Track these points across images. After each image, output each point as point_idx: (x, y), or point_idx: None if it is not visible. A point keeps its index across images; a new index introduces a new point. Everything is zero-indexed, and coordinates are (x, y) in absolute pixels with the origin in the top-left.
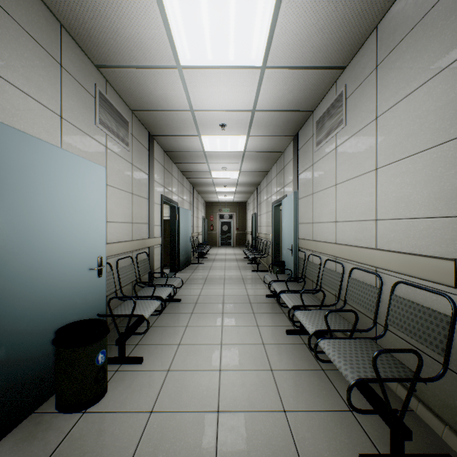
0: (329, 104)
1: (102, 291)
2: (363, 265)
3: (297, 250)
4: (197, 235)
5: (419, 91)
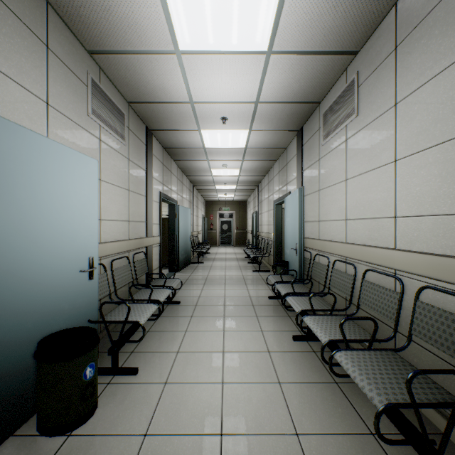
0: (338, 94)
1: (94, 295)
2: (379, 266)
3: (302, 250)
4: (197, 234)
5: (451, 69)
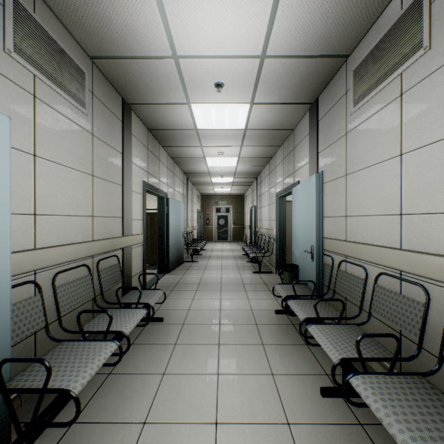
0: (385, 31)
1: None
2: None
3: (320, 254)
4: (191, 229)
5: None
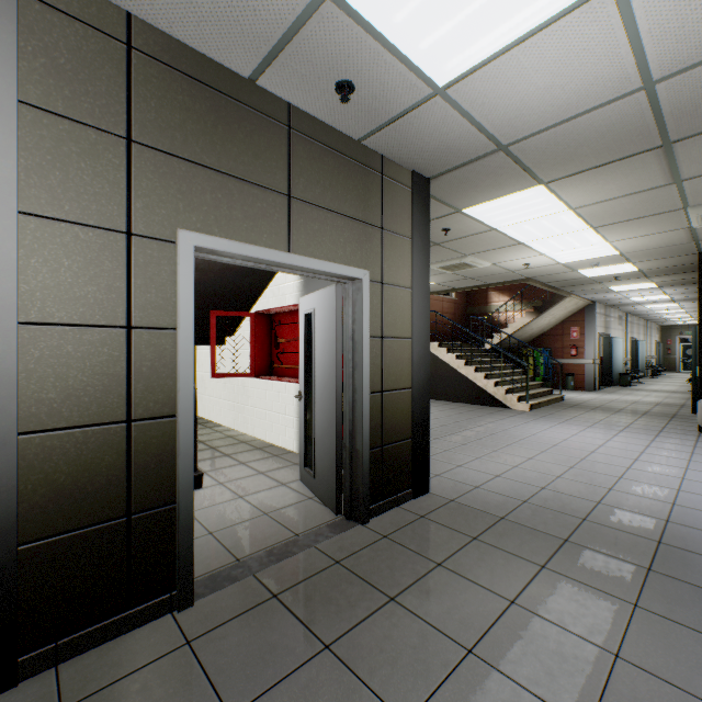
0: None
1: (622, 369)
2: None
3: None
4: (649, 358)
5: None
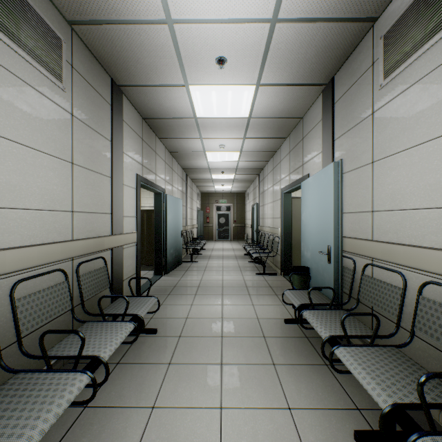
0: None
1: None
2: None
3: (339, 256)
4: (191, 228)
5: None
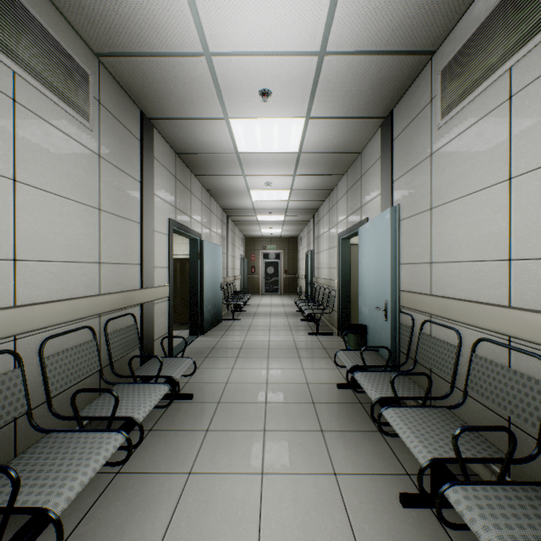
0: (487, 13)
1: None
2: None
3: (397, 312)
4: (233, 280)
5: None
